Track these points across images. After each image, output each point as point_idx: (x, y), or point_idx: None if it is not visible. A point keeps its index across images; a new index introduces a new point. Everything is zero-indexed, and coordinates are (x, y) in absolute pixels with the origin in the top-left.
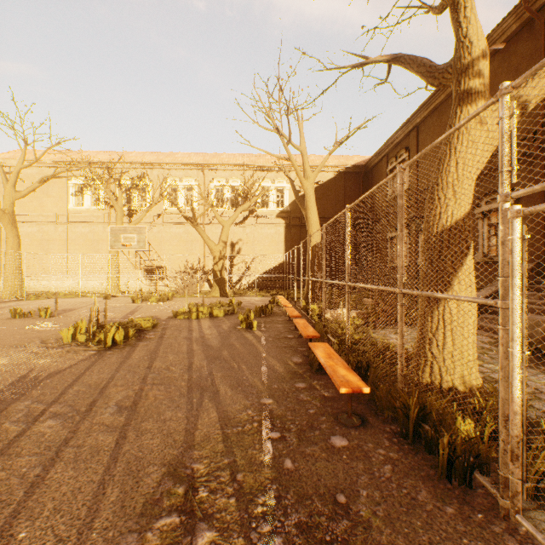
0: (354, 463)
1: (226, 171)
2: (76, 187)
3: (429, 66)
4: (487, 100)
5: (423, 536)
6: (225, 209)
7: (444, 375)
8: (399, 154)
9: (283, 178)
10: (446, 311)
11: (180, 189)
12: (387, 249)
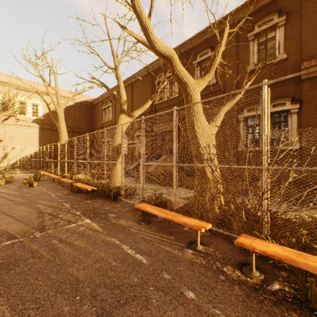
0: (93, 203)
1: None
2: None
3: (114, 96)
4: (126, 114)
5: (108, 206)
6: None
7: (116, 184)
8: (108, 103)
9: (38, 98)
10: (117, 167)
11: None
12: (102, 150)
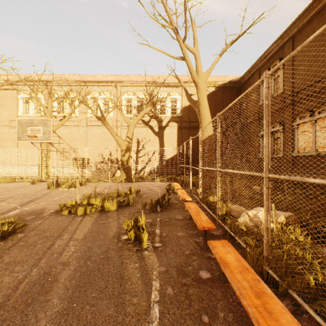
0: None
1: (134, 87)
2: (24, 100)
3: None
4: None
5: None
6: (132, 115)
7: None
8: (273, 65)
9: (176, 91)
10: None
11: (100, 100)
12: None
